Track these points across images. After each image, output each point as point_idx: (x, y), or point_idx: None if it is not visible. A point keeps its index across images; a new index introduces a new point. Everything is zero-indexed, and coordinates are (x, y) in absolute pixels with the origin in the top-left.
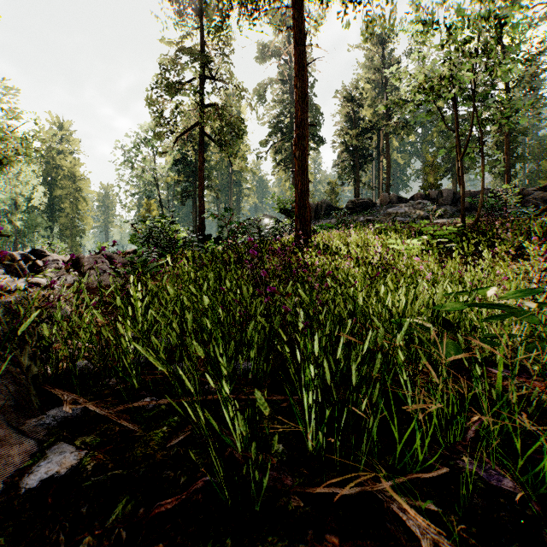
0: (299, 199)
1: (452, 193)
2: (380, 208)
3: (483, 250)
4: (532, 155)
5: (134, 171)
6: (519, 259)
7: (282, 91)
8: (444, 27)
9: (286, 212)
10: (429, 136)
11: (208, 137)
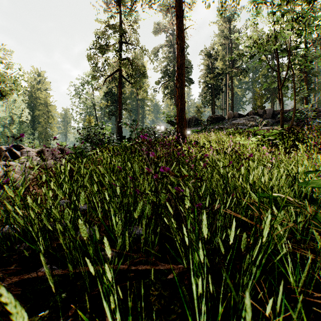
0: (179, 113)
1: (272, 111)
2: (228, 120)
3: (297, 145)
4: (319, 88)
5: (81, 100)
6: None
7: (168, 51)
8: (271, 4)
9: (171, 122)
10: (257, 77)
11: (124, 78)
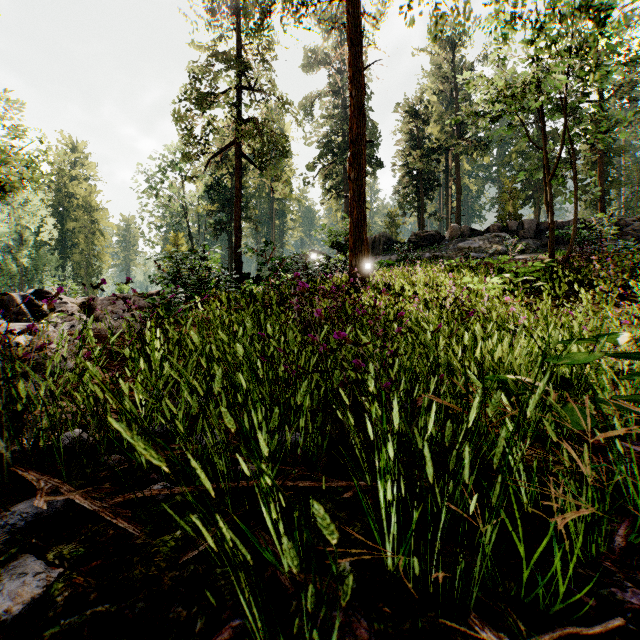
0: (354, 230)
1: (535, 224)
2: (450, 242)
3: (578, 291)
4: (629, 179)
5: (159, 200)
6: (624, 301)
7: (333, 104)
8: (530, 22)
9: (338, 246)
10: (507, 157)
11: (245, 158)
